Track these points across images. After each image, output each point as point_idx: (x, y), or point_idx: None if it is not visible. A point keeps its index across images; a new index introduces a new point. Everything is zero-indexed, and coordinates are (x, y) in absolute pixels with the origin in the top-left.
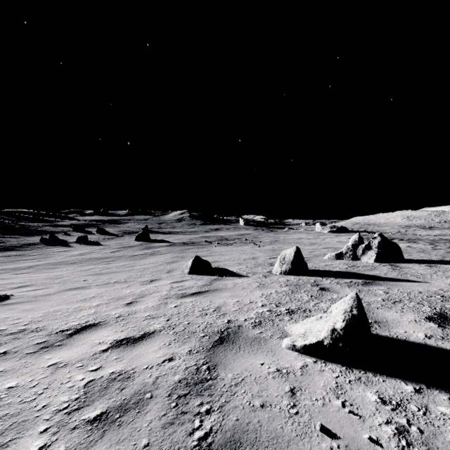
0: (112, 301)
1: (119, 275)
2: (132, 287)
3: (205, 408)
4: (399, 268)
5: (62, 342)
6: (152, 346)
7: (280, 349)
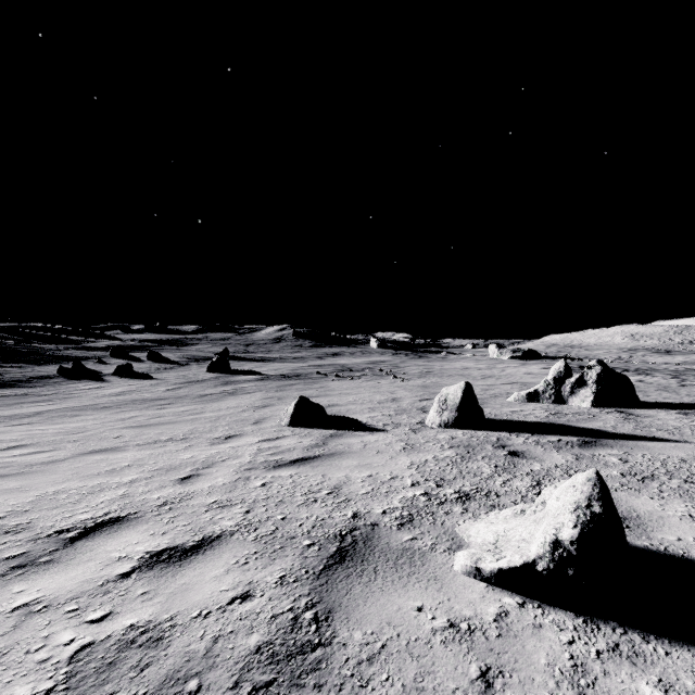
0: (156, 475)
1: (177, 429)
2: (194, 449)
3: None
4: (633, 416)
5: (54, 555)
6: (213, 567)
7: (452, 574)
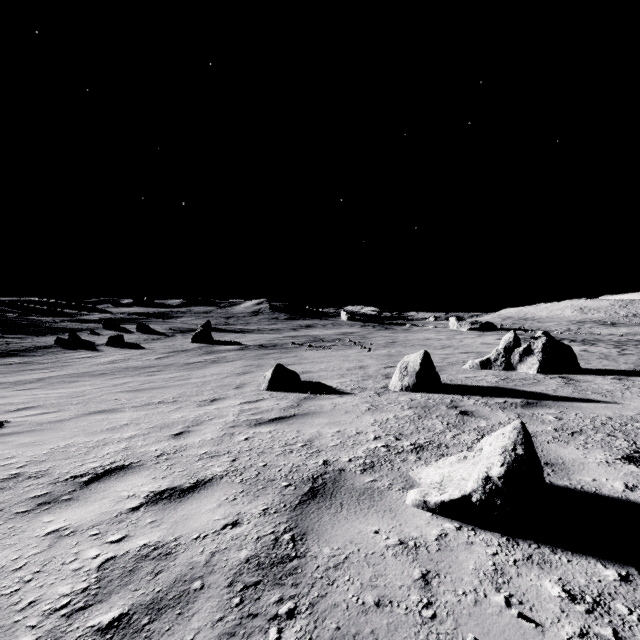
0: (152, 431)
1: (167, 393)
2: (184, 410)
3: (287, 607)
4: (573, 381)
5: (73, 494)
6: (207, 503)
7: (404, 507)
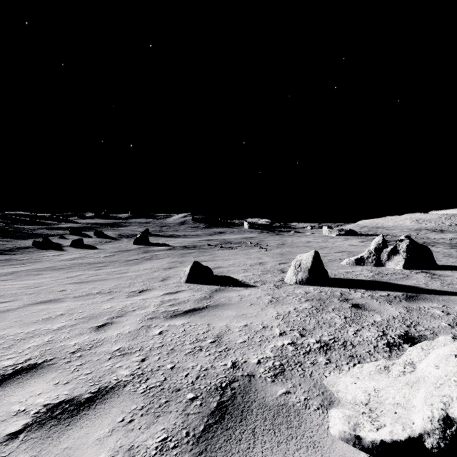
0: (80, 323)
1: (105, 284)
2: (115, 301)
3: None
4: (437, 276)
5: None
6: (99, 426)
7: (330, 440)
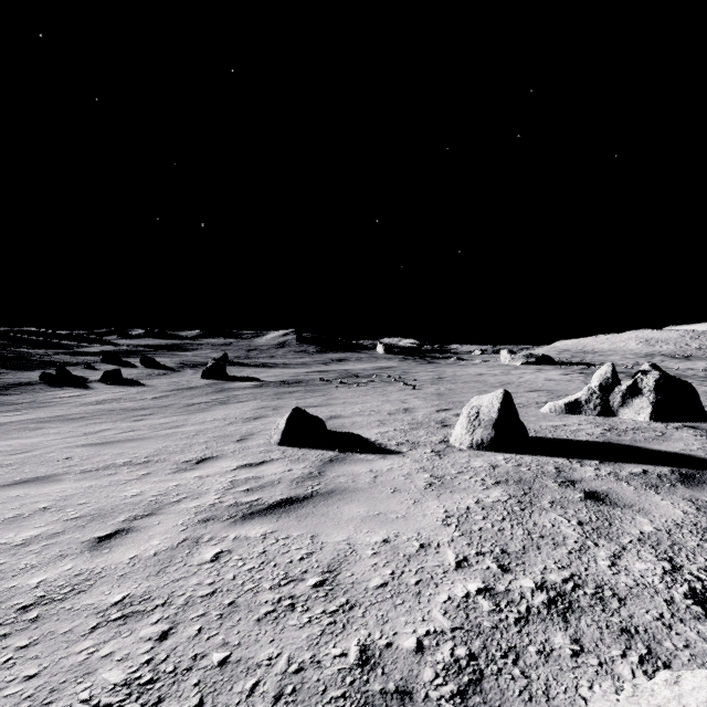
0: (70, 529)
1: (142, 447)
2: (149, 480)
3: None
4: None
5: None
6: None
7: None
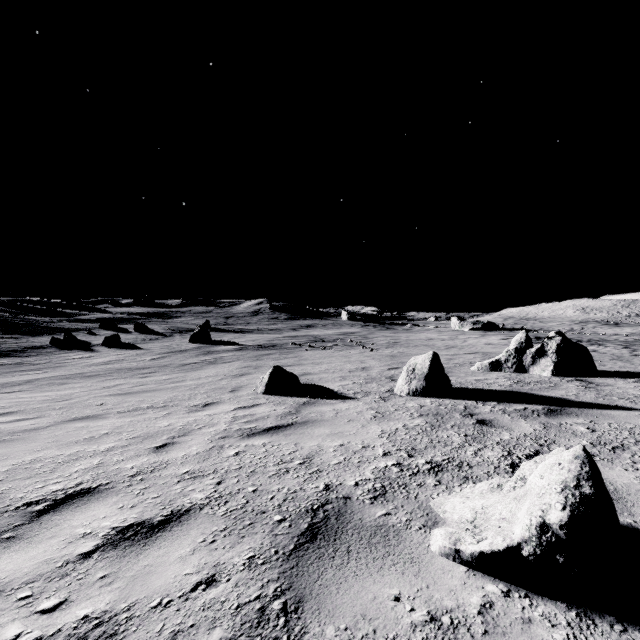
0: (133, 443)
1: (157, 396)
2: (173, 417)
3: None
4: (593, 385)
5: (18, 530)
6: (179, 546)
7: (429, 556)
